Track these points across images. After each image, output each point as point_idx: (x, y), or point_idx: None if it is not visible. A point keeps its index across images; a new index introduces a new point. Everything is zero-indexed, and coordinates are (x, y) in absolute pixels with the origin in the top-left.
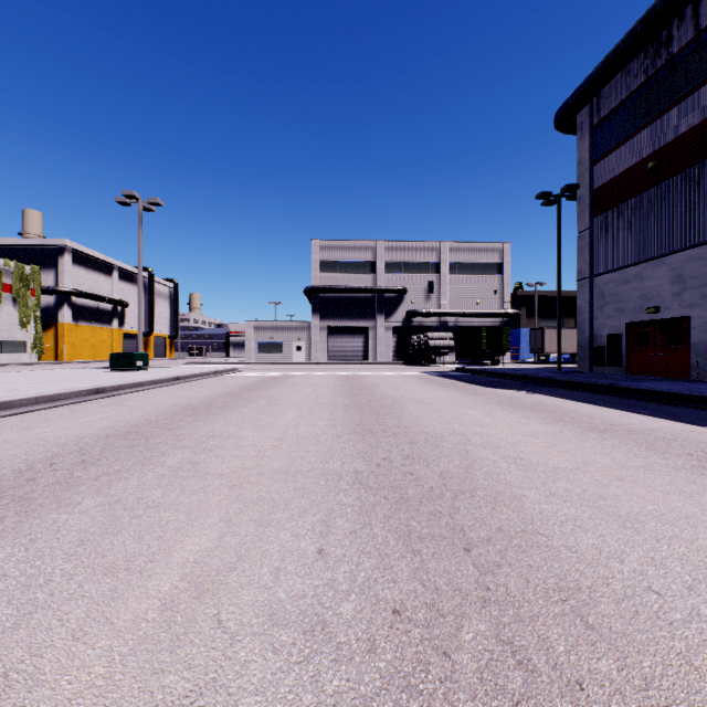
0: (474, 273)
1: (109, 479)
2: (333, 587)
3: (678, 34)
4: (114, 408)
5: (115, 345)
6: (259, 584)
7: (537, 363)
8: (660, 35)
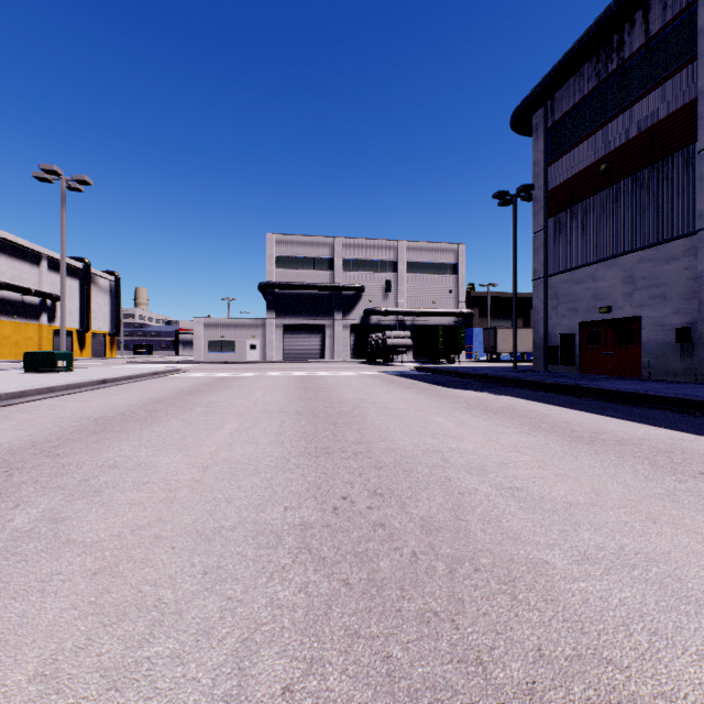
0: (430, 273)
1: None
2: None
3: (629, 40)
4: None
5: (44, 342)
6: None
7: (490, 362)
8: (611, 41)
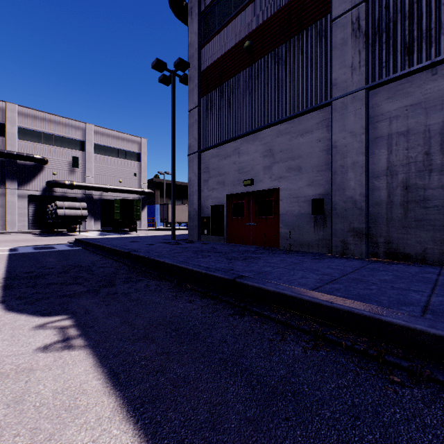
0: (118, 157)
1: None
2: None
3: None
4: None
5: None
6: None
7: (165, 230)
8: None
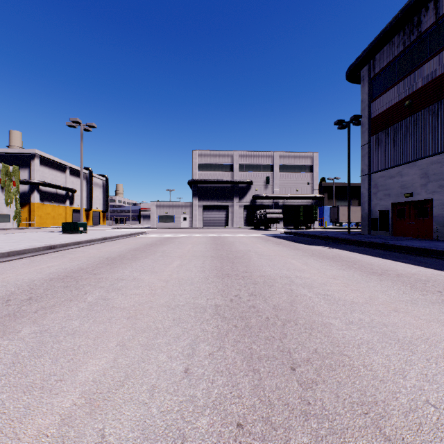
0: (295, 171)
1: (45, 312)
2: (193, 402)
3: (425, 20)
4: (60, 259)
5: (67, 216)
6: (138, 401)
7: (334, 228)
8: (413, 20)
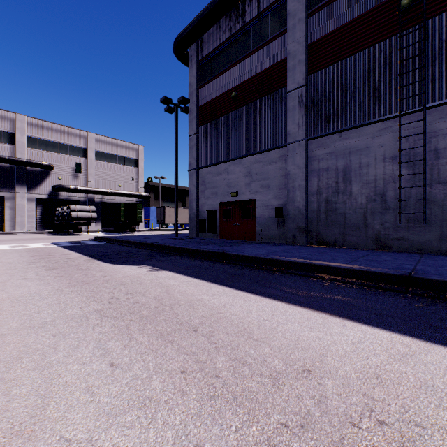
0: (117, 163)
1: None
2: None
3: (249, 10)
4: None
5: None
6: None
7: (161, 230)
8: (238, 8)
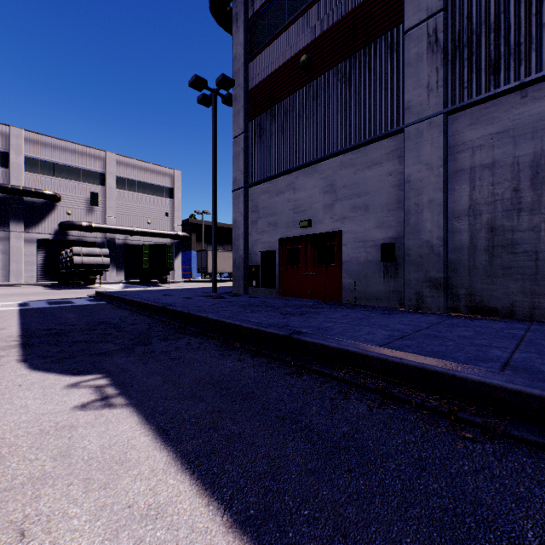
0: (146, 192)
1: None
2: None
3: None
4: None
5: None
6: None
7: (203, 281)
8: None
